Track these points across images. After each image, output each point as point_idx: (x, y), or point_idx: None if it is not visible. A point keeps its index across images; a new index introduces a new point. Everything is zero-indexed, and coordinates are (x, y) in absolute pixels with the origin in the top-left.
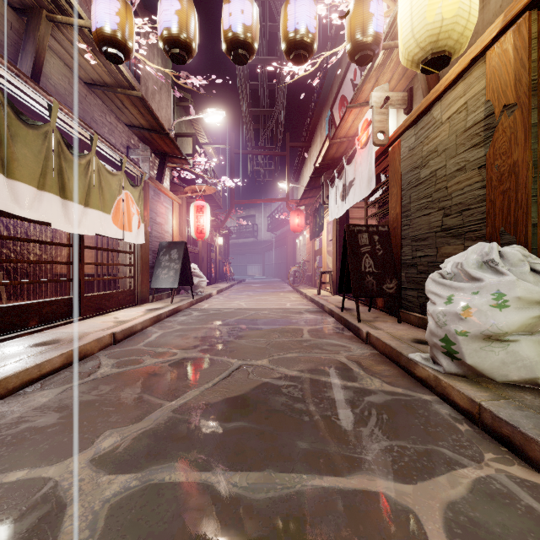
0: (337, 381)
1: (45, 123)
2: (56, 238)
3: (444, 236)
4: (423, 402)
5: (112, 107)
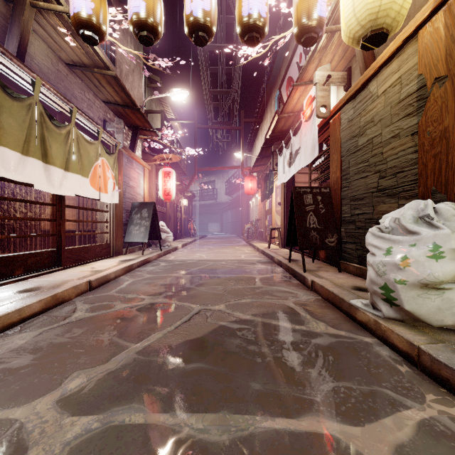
0: (287, 325)
1: (29, 97)
2: (43, 199)
3: (379, 196)
4: (365, 344)
5: (90, 86)
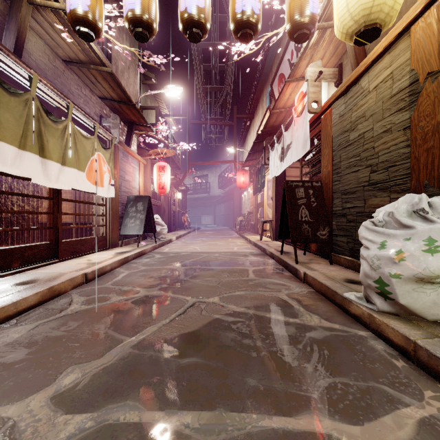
0: (281, 318)
1: (26, 92)
2: (41, 193)
3: (371, 190)
4: (360, 338)
5: (87, 82)
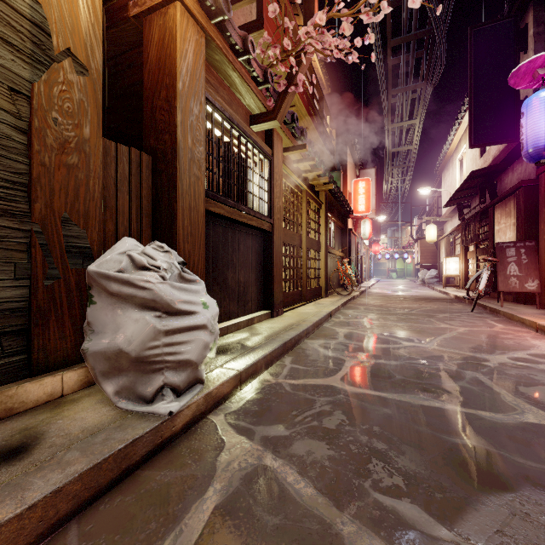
0: (291, 474)
1: None
2: None
3: None
4: (236, 414)
5: None
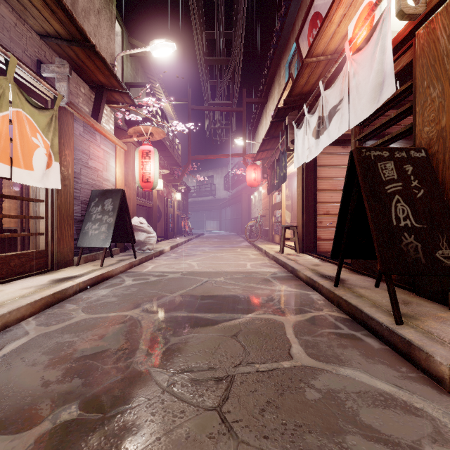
0: None
1: None
2: None
3: None
4: None
5: None
